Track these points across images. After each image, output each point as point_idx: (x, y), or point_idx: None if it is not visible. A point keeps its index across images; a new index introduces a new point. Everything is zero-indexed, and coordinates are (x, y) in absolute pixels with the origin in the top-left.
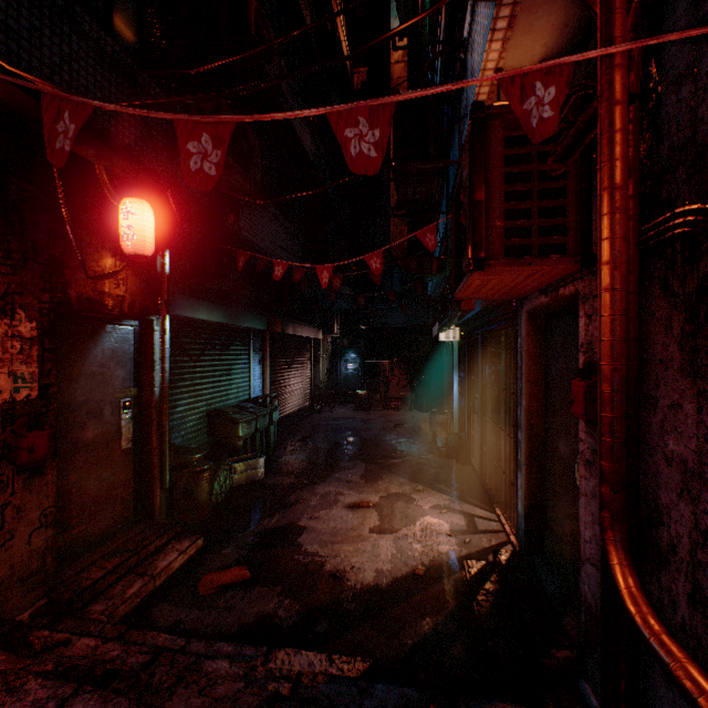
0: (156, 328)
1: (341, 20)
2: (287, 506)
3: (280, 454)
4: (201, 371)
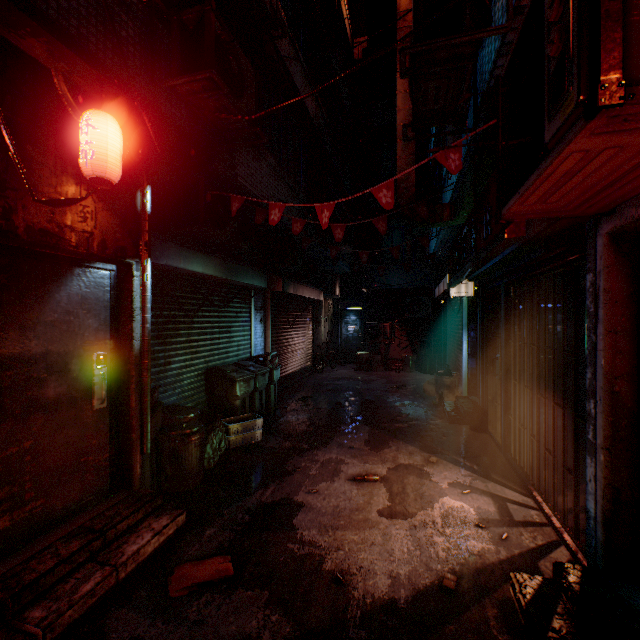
0: (135, 272)
1: None
2: (283, 474)
3: (280, 413)
4: (199, 327)
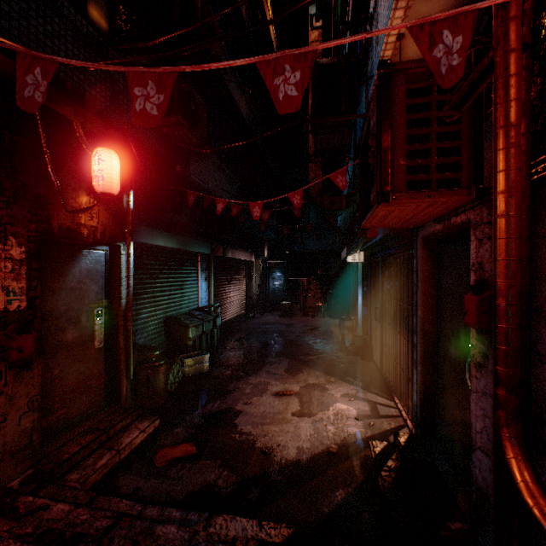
0: (123, 252)
1: (269, 12)
2: (226, 393)
3: (221, 351)
4: (160, 286)
